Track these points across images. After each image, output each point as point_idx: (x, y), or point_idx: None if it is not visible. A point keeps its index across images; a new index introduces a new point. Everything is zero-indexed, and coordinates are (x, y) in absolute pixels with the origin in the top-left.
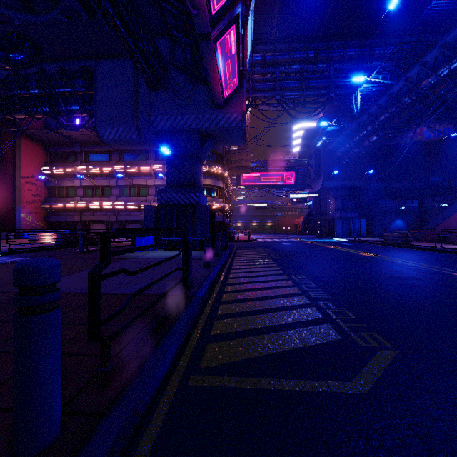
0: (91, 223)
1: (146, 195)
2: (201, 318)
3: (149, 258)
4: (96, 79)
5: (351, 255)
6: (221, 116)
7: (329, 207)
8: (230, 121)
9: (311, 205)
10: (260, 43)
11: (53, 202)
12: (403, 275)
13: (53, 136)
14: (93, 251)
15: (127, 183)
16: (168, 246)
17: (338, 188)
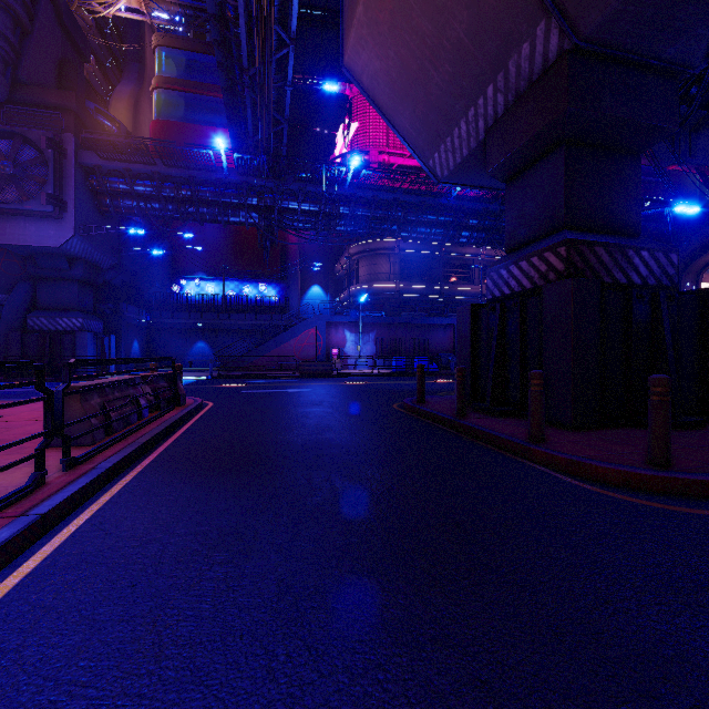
0: None
1: None
2: None
3: None
4: None
5: None
6: None
7: None
8: None
9: None
10: None
11: None
12: None
13: None
14: None
15: None
16: None
17: (72, 258)
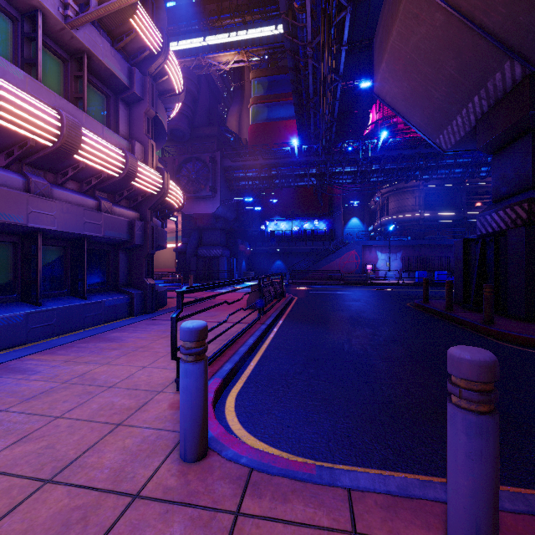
0: None
1: None
2: None
3: None
4: None
5: None
6: None
7: None
8: None
9: None
10: None
11: None
12: None
13: None
14: None
15: None
16: None
17: (217, 217)
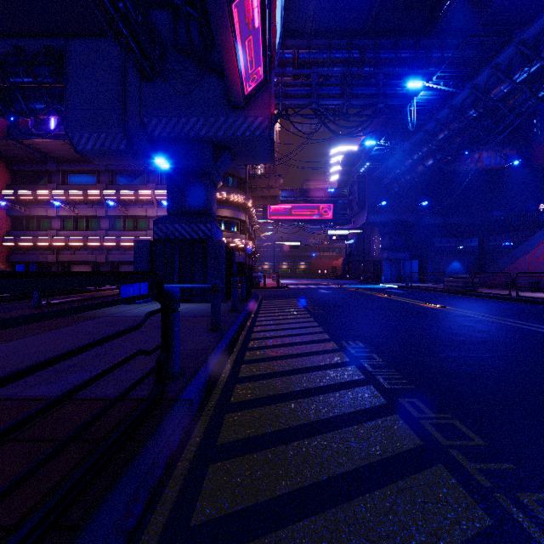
0: (72, 264)
1: (146, 229)
2: (181, 459)
3: (134, 315)
4: (66, 65)
5: (412, 308)
6: (241, 120)
7: (373, 246)
8: (254, 128)
9: (353, 244)
10: (292, 36)
11: (18, 237)
12: (497, 338)
13: (17, 148)
14: (56, 305)
15: (120, 214)
16: None
17: (385, 223)
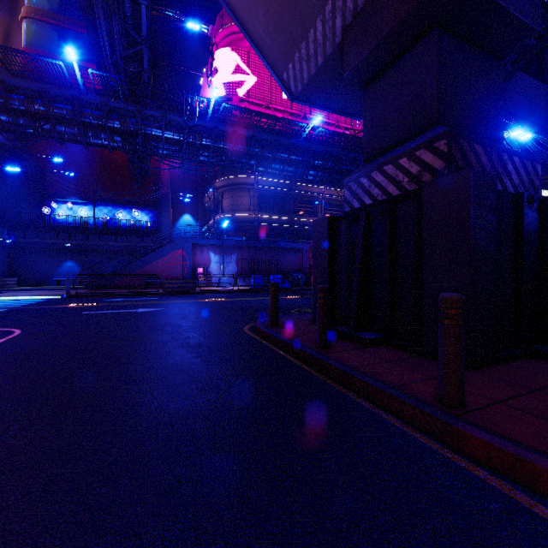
0: None
1: None
2: None
3: None
4: None
5: None
6: None
7: None
8: None
9: None
10: None
11: None
12: None
13: None
14: None
15: None
16: None
17: None
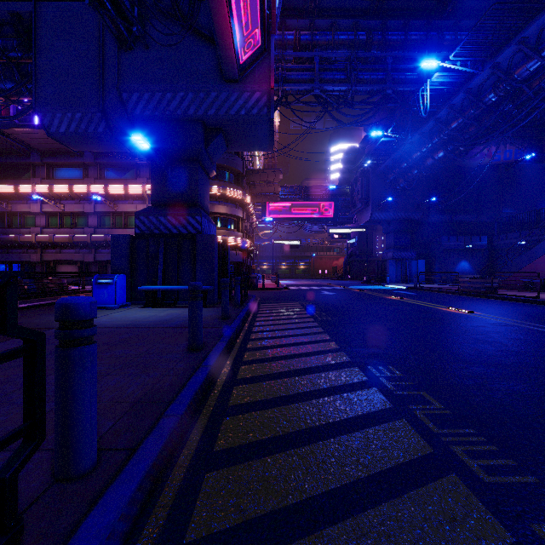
0: (58, 264)
1: None
2: None
3: (98, 325)
4: (36, 34)
5: (435, 313)
6: (236, 95)
7: (375, 246)
8: (250, 106)
9: (354, 243)
10: (293, 15)
11: None
12: None
13: None
14: None
15: (109, 210)
16: (148, 300)
17: (390, 220)
